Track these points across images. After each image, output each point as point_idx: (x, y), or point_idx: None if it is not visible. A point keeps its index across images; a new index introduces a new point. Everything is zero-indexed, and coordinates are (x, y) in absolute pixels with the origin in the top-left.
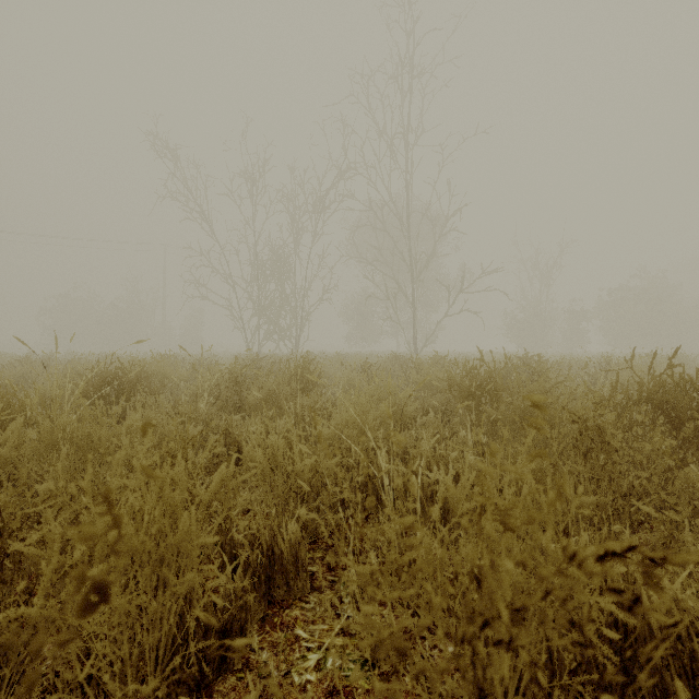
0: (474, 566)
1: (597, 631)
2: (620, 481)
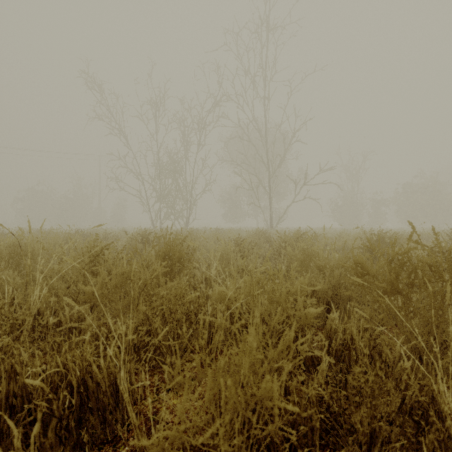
0: None
1: None
2: None
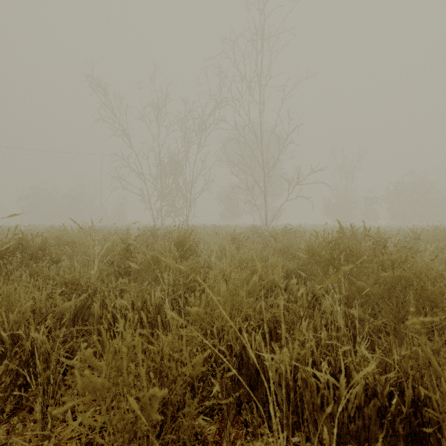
0: None
1: None
2: None
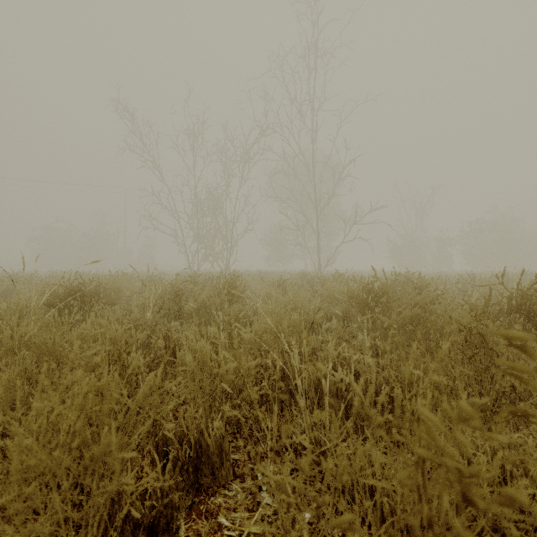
0: (416, 535)
1: (499, 533)
2: (501, 381)
